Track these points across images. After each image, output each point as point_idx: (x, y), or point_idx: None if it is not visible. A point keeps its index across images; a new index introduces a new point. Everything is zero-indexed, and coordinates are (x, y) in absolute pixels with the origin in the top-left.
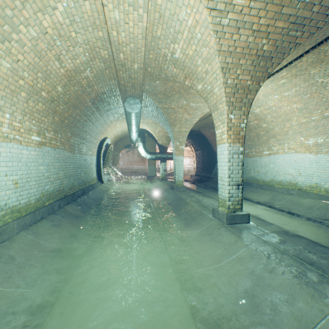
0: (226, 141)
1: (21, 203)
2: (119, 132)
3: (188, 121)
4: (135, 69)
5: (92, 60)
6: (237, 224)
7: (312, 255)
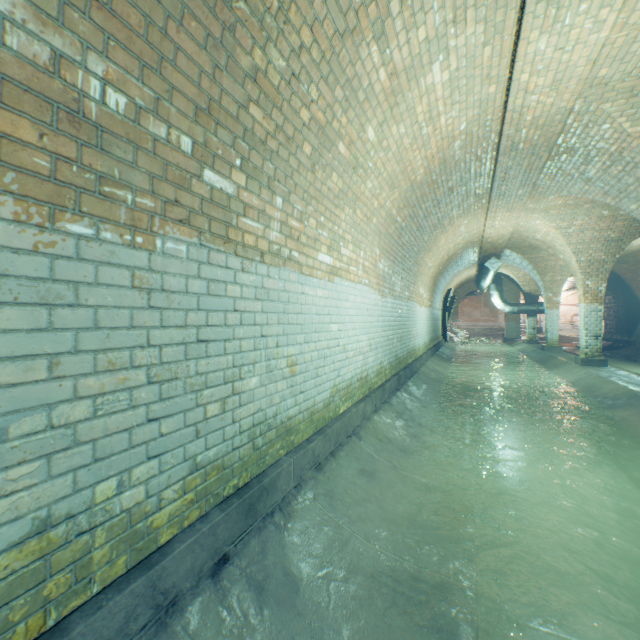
0: (583, 302)
1: (426, 343)
2: (462, 278)
3: (564, 268)
4: (498, 242)
5: (465, 245)
6: (593, 366)
7: (629, 374)
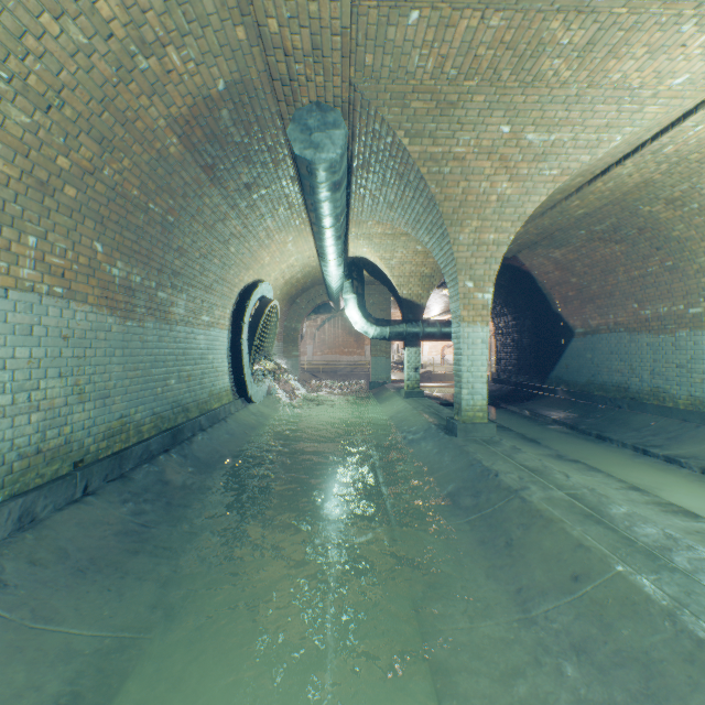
0: None
1: None
2: (295, 269)
3: (508, 206)
4: None
5: None
6: None
7: None
